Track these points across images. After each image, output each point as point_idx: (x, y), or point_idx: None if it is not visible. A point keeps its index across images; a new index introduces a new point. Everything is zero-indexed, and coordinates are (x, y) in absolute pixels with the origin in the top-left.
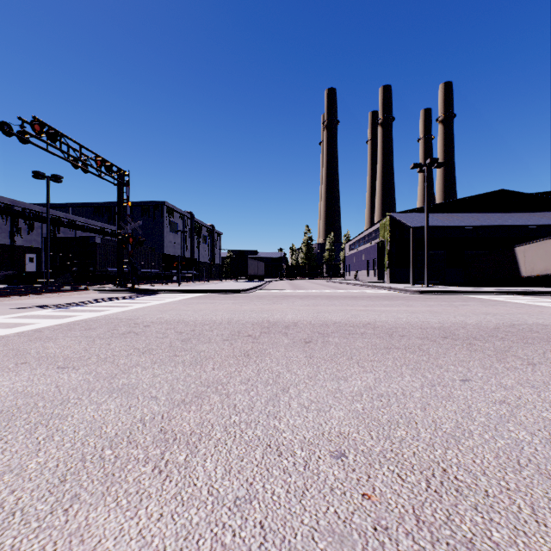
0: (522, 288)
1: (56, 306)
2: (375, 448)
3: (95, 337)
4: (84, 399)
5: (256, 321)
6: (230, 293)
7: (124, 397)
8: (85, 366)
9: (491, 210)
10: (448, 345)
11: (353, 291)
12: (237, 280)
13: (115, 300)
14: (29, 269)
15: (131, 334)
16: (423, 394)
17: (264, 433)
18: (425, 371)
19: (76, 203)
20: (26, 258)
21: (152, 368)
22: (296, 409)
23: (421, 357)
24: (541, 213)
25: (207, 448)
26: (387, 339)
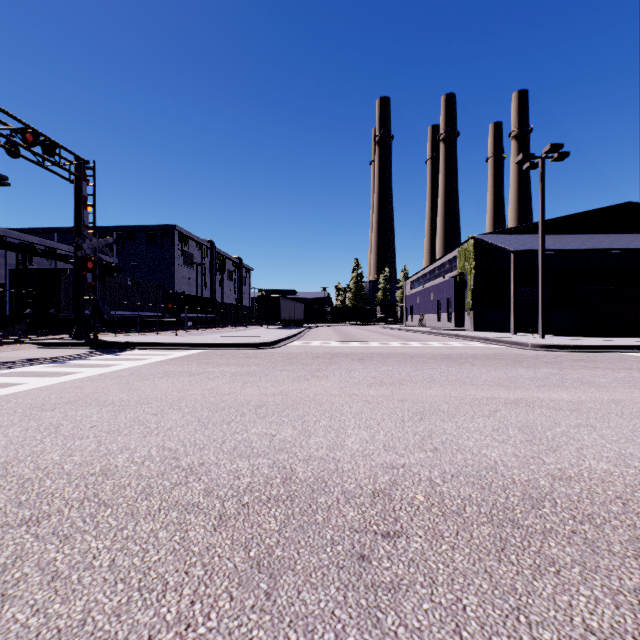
0: None
1: None
2: None
3: None
4: None
5: (243, 482)
6: (244, 348)
7: None
8: None
9: (613, 230)
10: None
11: (433, 344)
12: (267, 326)
13: (21, 367)
14: None
15: None
16: None
17: None
18: None
19: (62, 228)
20: None
21: None
22: None
23: None
24: None
25: None
26: None
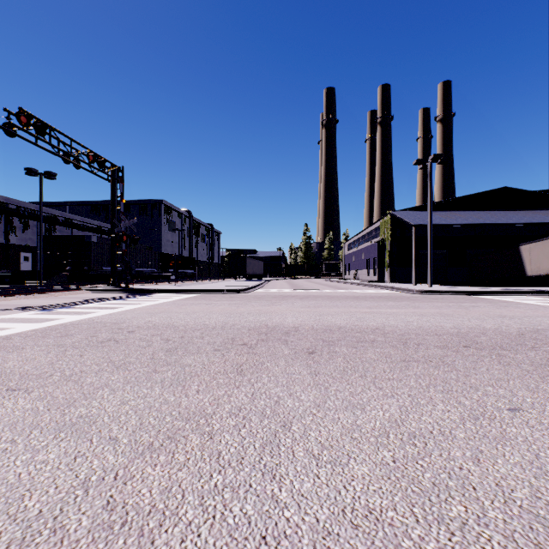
0: (528, 288)
1: (40, 308)
2: (427, 546)
3: (68, 345)
4: (19, 443)
5: (252, 326)
6: (227, 293)
7: (73, 438)
8: (41, 387)
9: (494, 208)
10: (474, 357)
11: (354, 291)
12: (235, 279)
13: (106, 301)
14: (24, 268)
15: (110, 342)
16: (467, 434)
17: (257, 510)
18: (459, 395)
19: (73, 202)
20: (21, 257)
21: (123, 391)
22: (302, 460)
23: (448, 374)
24: (546, 211)
25: (168, 546)
26: (402, 349)
